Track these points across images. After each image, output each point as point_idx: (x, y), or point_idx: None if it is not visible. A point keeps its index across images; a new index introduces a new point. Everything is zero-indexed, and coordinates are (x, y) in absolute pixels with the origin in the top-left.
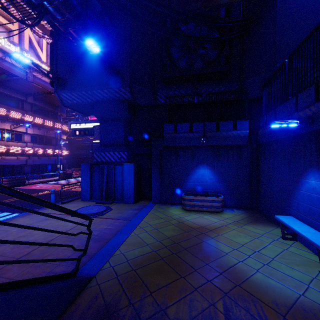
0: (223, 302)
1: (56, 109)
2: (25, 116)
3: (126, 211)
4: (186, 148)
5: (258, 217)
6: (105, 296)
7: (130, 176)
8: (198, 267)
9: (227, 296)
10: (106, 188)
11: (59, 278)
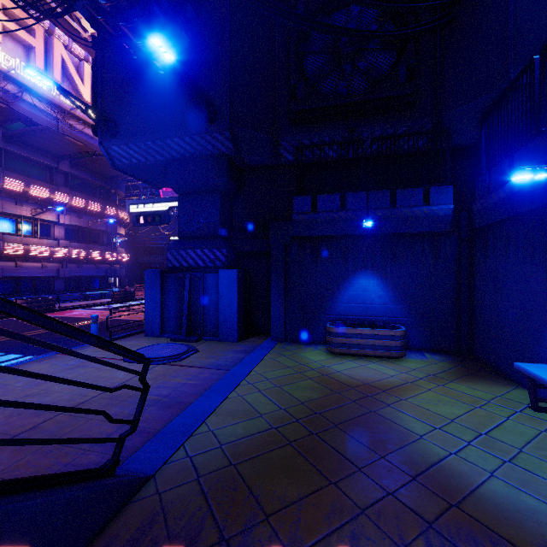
0: (425, 543)
1: (108, 183)
2: (56, 194)
3: (224, 355)
4: (333, 239)
5: (474, 368)
6: (171, 520)
7: (231, 292)
8: (365, 462)
9: (433, 530)
10: (189, 313)
11: (72, 480)
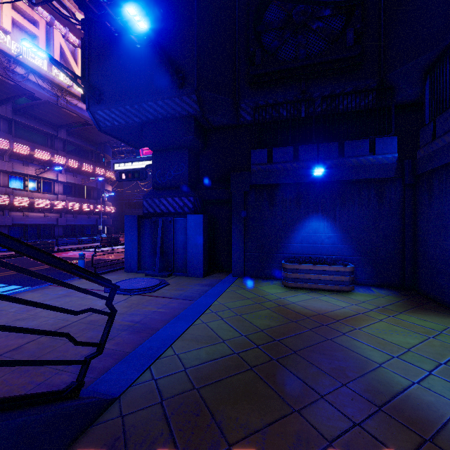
0: None
1: (98, 148)
2: (55, 157)
3: (191, 287)
4: (287, 187)
5: (420, 302)
6: (131, 446)
7: (197, 234)
8: (327, 390)
9: None
10: (161, 252)
11: (30, 403)
